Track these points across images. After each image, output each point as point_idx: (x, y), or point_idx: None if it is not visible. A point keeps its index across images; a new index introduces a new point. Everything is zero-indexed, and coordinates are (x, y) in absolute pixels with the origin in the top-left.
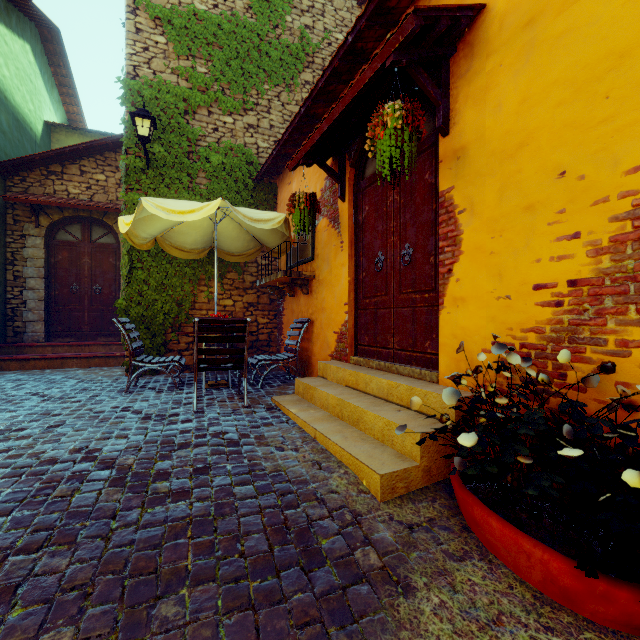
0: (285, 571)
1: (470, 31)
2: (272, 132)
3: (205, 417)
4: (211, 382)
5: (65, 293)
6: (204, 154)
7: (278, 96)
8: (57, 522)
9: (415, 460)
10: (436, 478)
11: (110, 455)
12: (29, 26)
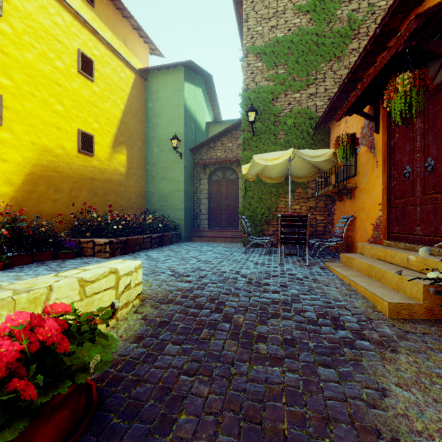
0: (324, 327)
1: None
2: (326, 93)
3: (284, 267)
4: (287, 252)
5: (215, 205)
6: (282, 120)
7: (330, 68)
8: (232, 289)
9: (419, 301)
10: (438, 316)
11: (244, 274)
12: (201, 80)
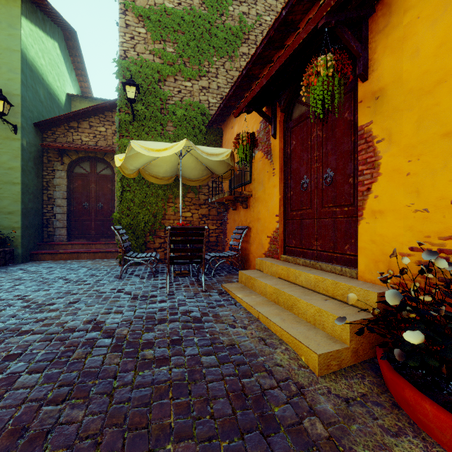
0: (248, 434)
1: None
2: (219, 91)
3: (175, 299)
4: (177, 272)
5: (79, 208)
6: (171, 109)
7: (223, 65)
8: (75, 379)
9: (345, 342)
10: (362, 358)
11: (111, 326)
12: (57, 30)
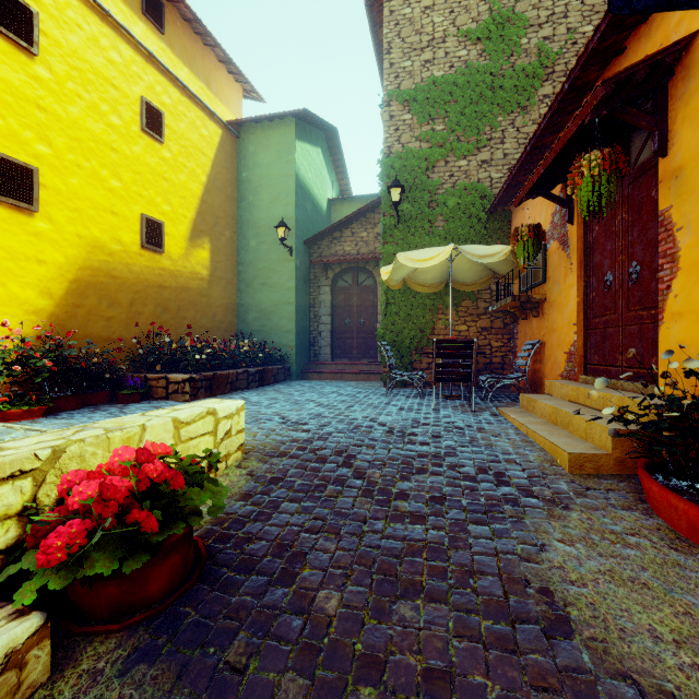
0: (483, 483)
1: (686, 55)
2: (506, 161)
3: (440, 413)
4: (446, 394)
5: (342, 325)
6: (441, 200)
7: (512, 123)
8: (365, 440)
9: (608, 451)
10: (632, 470)
11: (383, 421)
12: (320, 135)
